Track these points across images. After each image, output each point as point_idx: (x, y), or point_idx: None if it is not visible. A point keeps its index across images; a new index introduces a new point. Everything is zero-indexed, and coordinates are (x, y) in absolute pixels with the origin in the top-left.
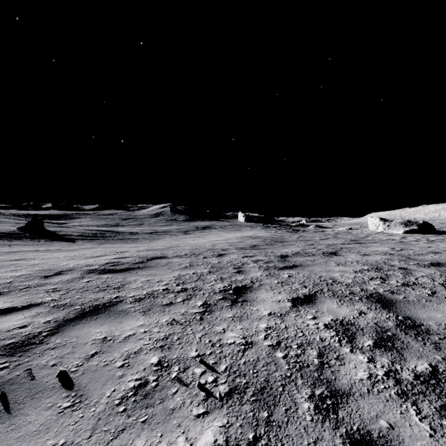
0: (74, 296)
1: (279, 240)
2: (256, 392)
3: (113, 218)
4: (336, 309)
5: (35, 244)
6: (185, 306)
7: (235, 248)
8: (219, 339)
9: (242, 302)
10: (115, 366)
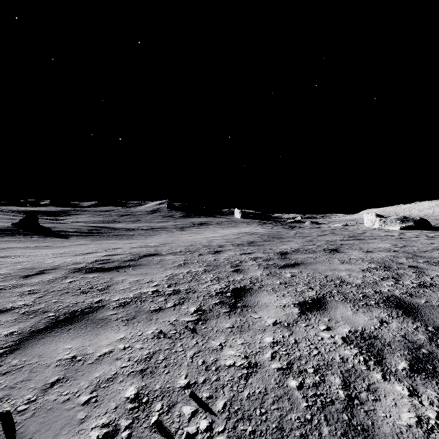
0: (50, 300)
1: (277, 236)
2: None
3: (111, 214)
4: (352, 317)
5: (26, 240)
6: (175, 312)
7: (232, 244)
8: (215, 359)
9: (241, 307)
10: (78, 402)
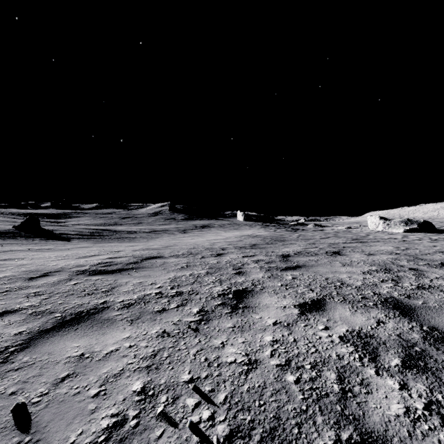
0: (56, 301)
1: (279, 239)
2: (265, 436)
3: (112, 217)
4: (350, 317)
5: (28, 243)
6: (178, 313)
7: (235, 247)
8: (217, 357)
9: (243, 308)
10: (88, 395)
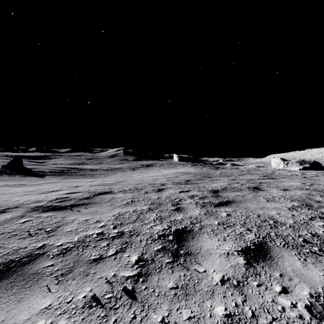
0: None
1: (207, 176)
2: None
3: (81, 158)
4: (304, 271)
5: (9, 179)
6: (115, 263)
7: (172, 183)
8: None
9: (184, 255)
10: None
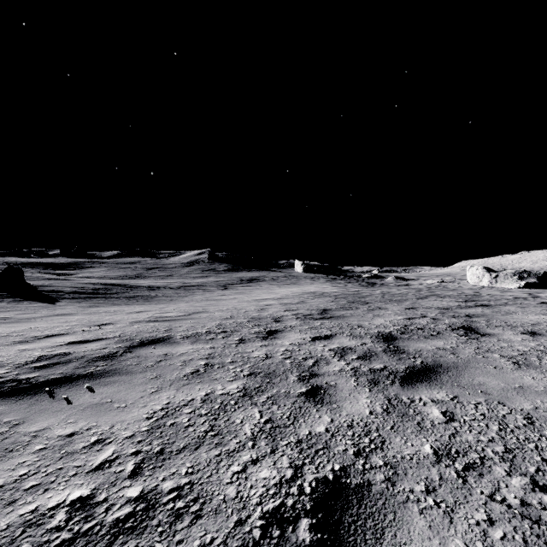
0: None
1: (359, 300)
2: None
3: (135, 267)
4: None
5: None
6: None
7: (295, 316)
8: None
9: None
10: None
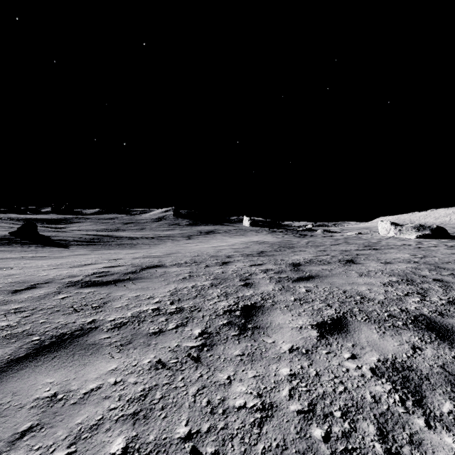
0: (38, 320)
1: (288, 246)
2: None
3: (114, 222)
4: (379, 342)
5: (23, 250)
6: (177, 336)
7: (241, 255)
8: (222, 399)
9: (252, 329)
10: None
